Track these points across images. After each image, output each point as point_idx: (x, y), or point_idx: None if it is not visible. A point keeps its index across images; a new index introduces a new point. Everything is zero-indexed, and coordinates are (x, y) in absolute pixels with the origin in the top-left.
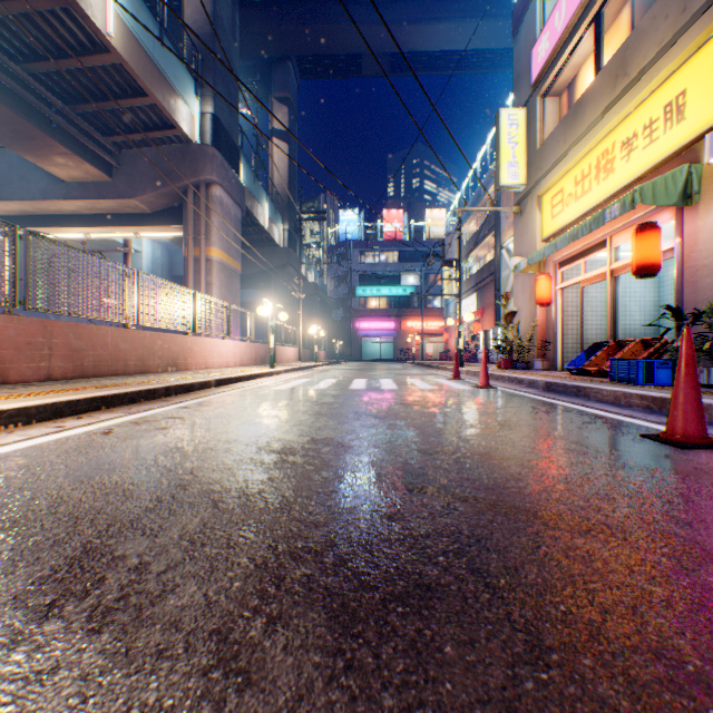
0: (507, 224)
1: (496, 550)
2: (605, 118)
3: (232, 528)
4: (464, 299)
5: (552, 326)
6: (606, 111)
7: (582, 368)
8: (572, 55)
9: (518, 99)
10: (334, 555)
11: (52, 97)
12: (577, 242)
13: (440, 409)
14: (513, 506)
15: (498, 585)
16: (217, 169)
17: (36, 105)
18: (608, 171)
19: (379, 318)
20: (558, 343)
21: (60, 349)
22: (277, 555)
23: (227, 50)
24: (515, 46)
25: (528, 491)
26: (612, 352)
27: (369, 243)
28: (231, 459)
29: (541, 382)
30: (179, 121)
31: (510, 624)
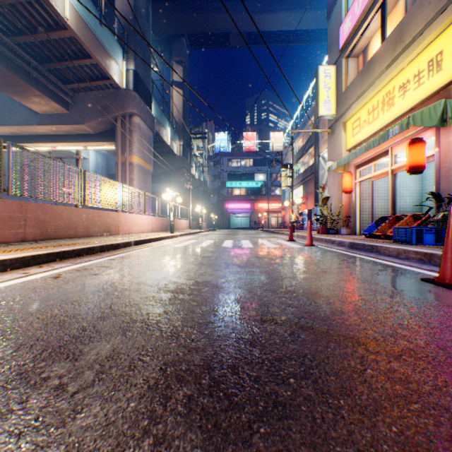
0: (323, 141)
1: (333, 373)
2: (388, 70)
3: (134, 353)
4: (294, 189)
5: (352, 206)
6: (389, 66)
7: (373, 233)
8: (366, 30)
9: (330, 60)
10: (210, 377)
11: (30, 59)
12: (369, 151)
13: (282, 260)
14: (340, 334)
15: (339, 406)
16: (137, 106)
17: (19, 63)
18: (390, 105)
19: (240, 201)
20: (357, 217)
21: (32, 221)
22: (166, 377)
23: (143, 29)
24: (328, 25)
25: (350, 322)
26: (392, 223)
27: (234, 153)
28: (139, 297)
29: (347, 242)
30: (112, 75)
31: (354, 446)
